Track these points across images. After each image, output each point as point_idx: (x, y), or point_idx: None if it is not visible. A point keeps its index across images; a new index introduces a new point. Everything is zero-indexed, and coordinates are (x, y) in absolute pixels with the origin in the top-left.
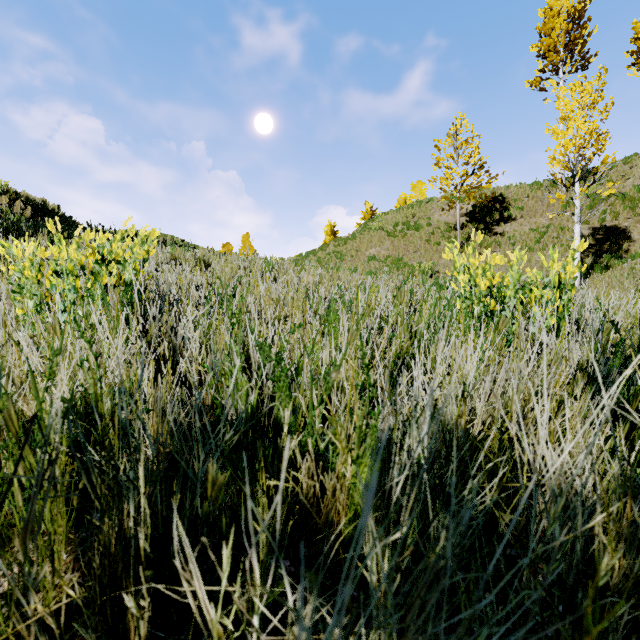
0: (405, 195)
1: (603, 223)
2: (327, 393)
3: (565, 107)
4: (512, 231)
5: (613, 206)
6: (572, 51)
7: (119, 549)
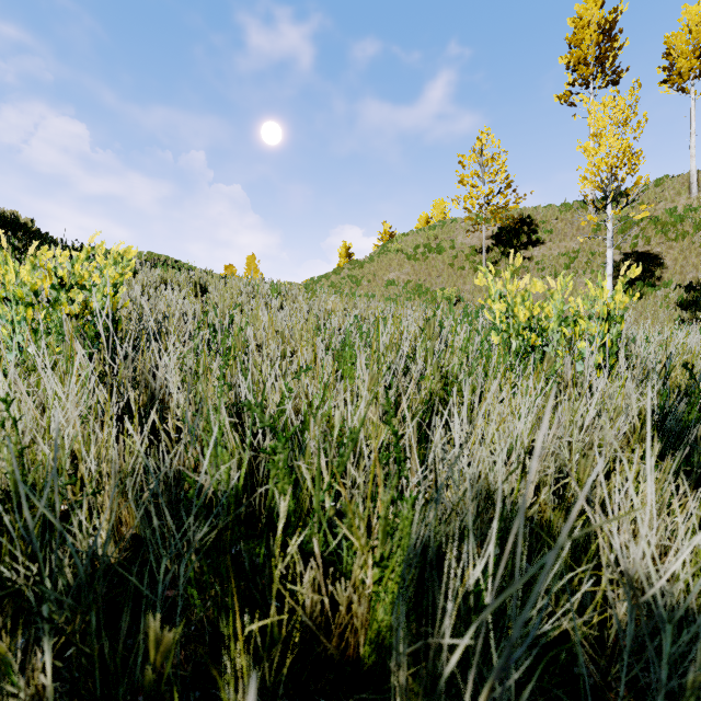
0: (426, 215)
1: (635, 248)
2: (341, 470)
3: (597, 123)
4: (541, 256)
5: (645, 230)
6: (603, 64)
7: None
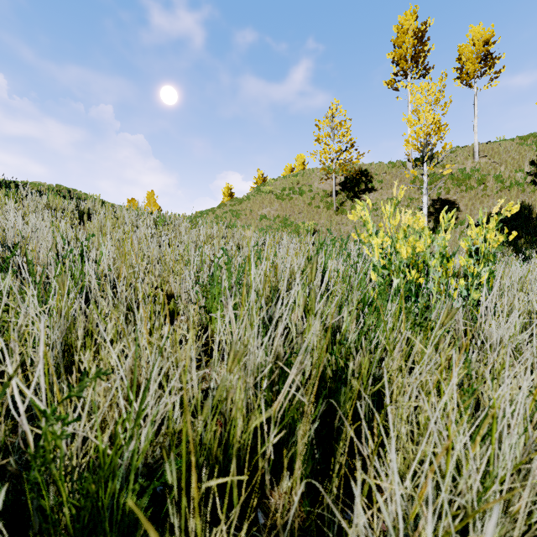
0: (290, 166)
1: (439, 196)
2: None
3: (417, 101)
4: (375, 199)
5: (446, 183)
6: (417, 62)
7: None
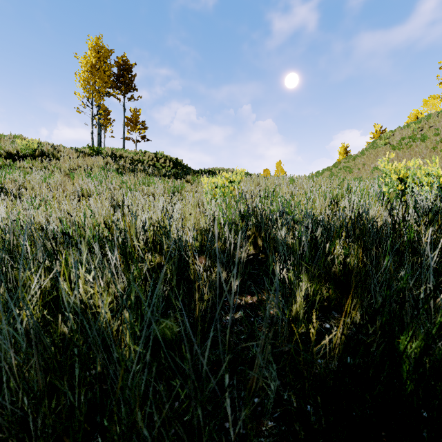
0: (416, 111)
1: None
2: (298, 206)
3: None
4: None
5: None
6: None
7: (256, 228)
